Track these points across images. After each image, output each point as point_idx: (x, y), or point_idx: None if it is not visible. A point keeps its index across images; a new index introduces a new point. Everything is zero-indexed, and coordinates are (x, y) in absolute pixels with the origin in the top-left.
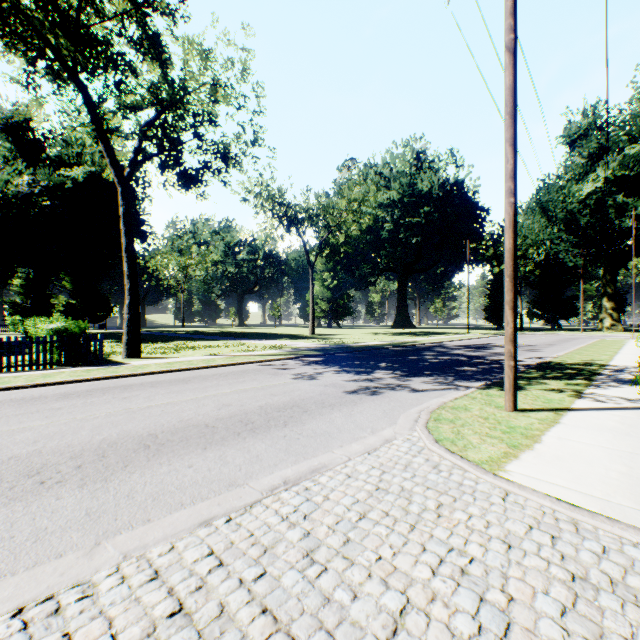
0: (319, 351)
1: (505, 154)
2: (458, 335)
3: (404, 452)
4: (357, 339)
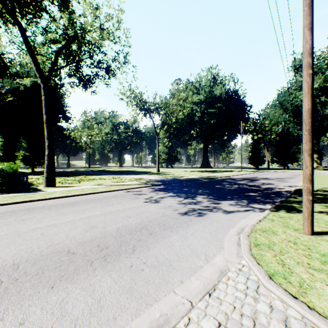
0: (161, 182)
1: (304, 37)
2: (237, 172)
3: (243, 292)
4: (182, 174)
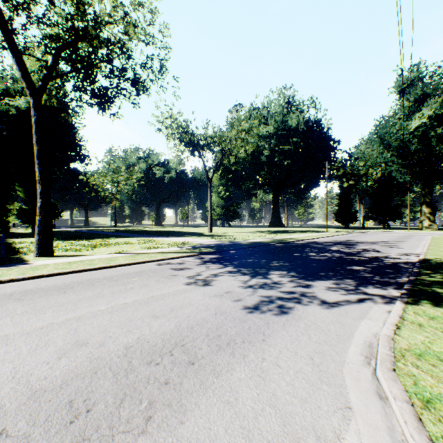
0: (215, 248)
1: None
2: (321, 233)
3: None
4: (245, 236)
